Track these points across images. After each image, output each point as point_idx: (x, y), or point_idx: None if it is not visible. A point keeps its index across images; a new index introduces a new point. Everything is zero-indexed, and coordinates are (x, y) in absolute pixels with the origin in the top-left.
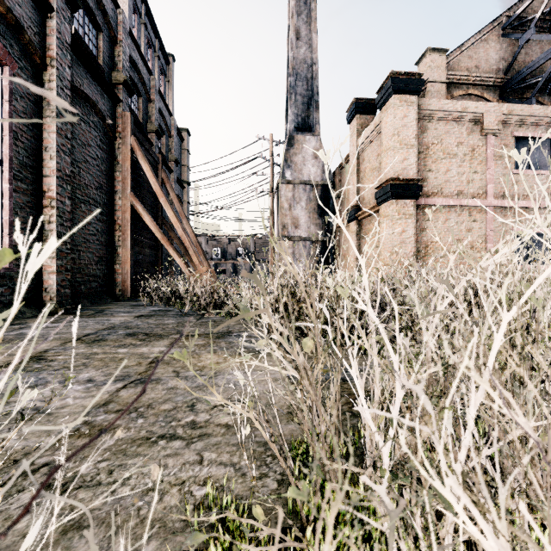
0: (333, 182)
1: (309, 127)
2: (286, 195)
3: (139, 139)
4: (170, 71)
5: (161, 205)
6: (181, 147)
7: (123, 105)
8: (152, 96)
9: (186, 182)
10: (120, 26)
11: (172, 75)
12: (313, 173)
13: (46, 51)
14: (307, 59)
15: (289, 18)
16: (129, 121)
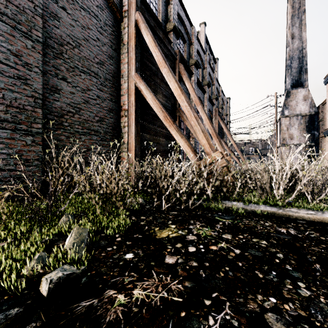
0: (317, 112)
1: (300, 84)
2: (285, 123)
3: (218, 115)
4: (216, 66)
5: (223, 136)
6: (226, 106)
7: (215, 105)
8: (220, 94)
9: (228, 121)
10: (214, 79)
11: (217, 67)
12: (303, 109)
13: (204, 104)
14: (299, 47)
15: (287, 27)
16: (217, 111)
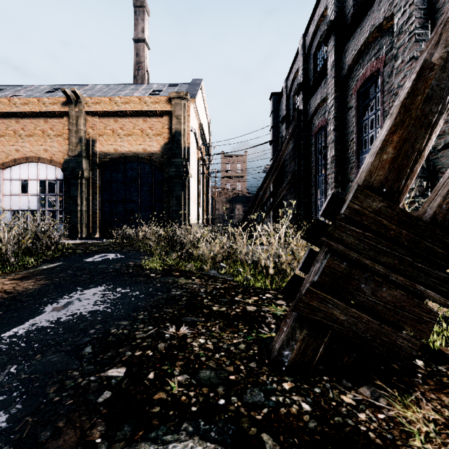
0: None
1: None
2: None
3: None
4: None
5: None
6: None
7: None
8: None
9: None
10: None
11: None
12: None
13: None
14: None
15: None
16: None
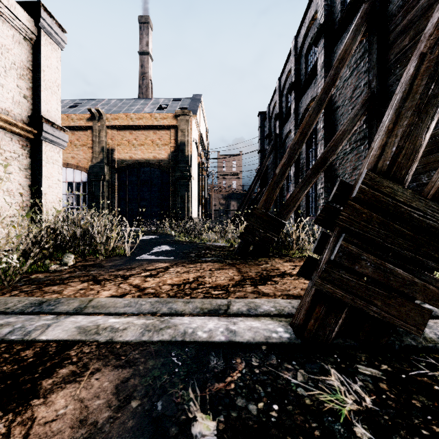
0: None
1: None
2: None
3: None
4: None
5: None
6: None
7: None
8: None
9: None
10: None
11: None
12: None
13: None
14: None
15: None
16: None
